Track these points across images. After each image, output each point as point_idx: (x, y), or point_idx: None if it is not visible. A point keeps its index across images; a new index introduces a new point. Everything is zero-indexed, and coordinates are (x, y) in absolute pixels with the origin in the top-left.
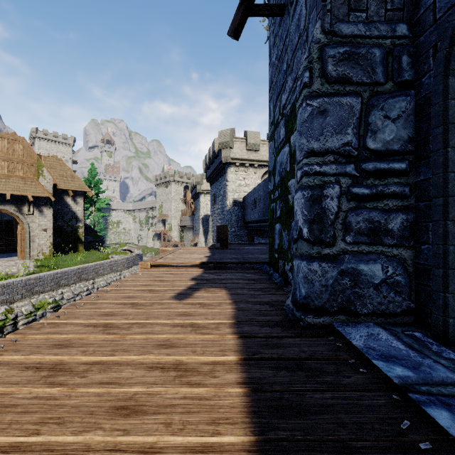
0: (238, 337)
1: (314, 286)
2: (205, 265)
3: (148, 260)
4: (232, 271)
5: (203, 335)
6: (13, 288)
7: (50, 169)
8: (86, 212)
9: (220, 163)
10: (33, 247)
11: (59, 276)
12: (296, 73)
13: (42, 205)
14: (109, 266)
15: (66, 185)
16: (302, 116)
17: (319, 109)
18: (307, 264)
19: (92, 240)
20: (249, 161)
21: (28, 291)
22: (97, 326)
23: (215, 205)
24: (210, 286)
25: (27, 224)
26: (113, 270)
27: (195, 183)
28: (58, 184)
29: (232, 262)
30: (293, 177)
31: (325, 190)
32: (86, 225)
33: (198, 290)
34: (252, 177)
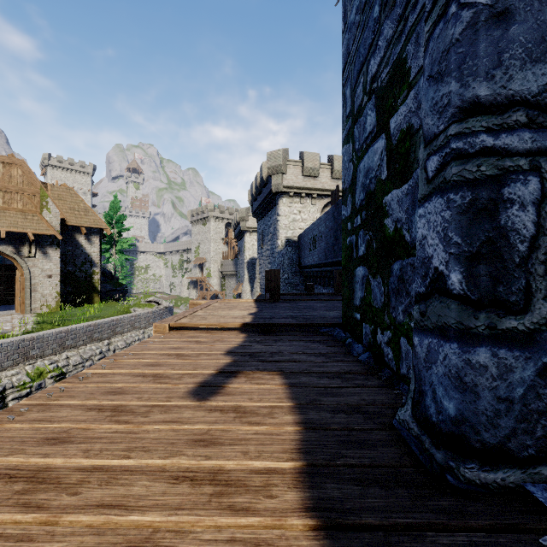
0: (316, 523)
1: (480, 400)
2: (248, 327)
3: (167, 320)
4: (288, 337)
5: (236, 518)
6: (0, 352)
7: (59, 201)
8: (105, 254)
9: (270, 192)
10: (34, 298)
11: (63, 336)
12: (403, 4)
13: (46, 246)
14: (130, 322)
15: (78, 220)
16: (445, 37)
17: (492, 9)
18: (461, 349)
19: (112, 289)
20: (306, 190)
21: (21, 356)
22: (14, 478)
23: (264, 245)
24: (254, 368)
25: (27, 269)
26: (135, 327)
27: (238, 219)
28: (67, 219)
29: (289, 324)
30: (397, 185)
31: (508, 187)
32: (105, 270)
33: (235, 376)
34: (310, 210)
